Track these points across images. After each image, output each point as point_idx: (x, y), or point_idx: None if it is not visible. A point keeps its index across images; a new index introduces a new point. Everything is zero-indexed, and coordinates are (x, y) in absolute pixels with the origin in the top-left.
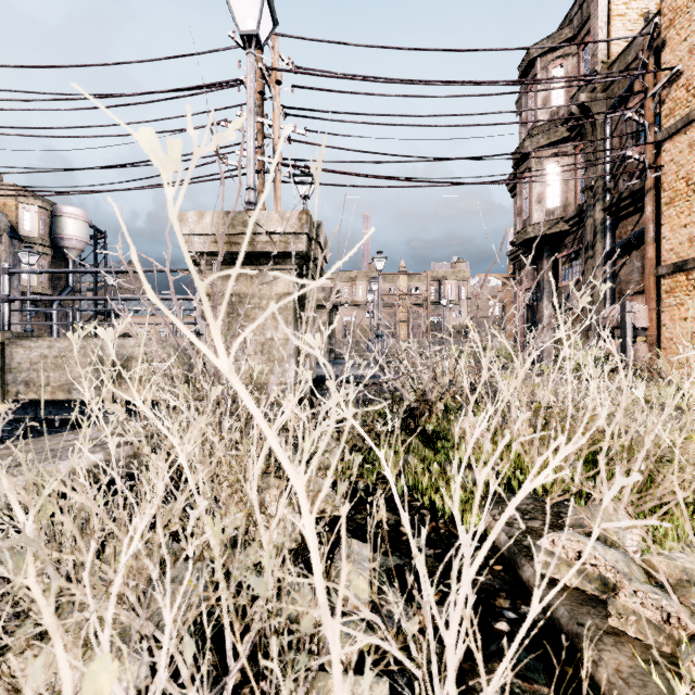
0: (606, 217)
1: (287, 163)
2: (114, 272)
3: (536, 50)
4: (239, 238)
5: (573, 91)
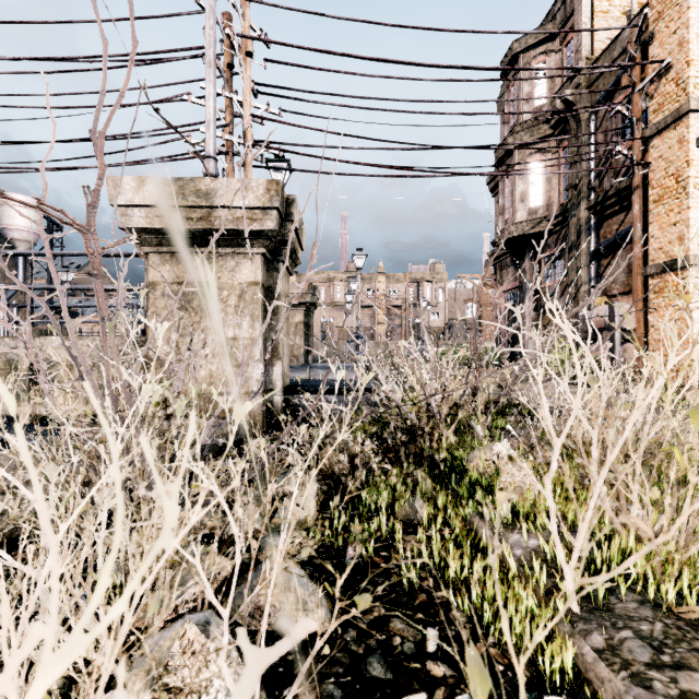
0: (591, 216)
1: (258, 143)
2: (35, 254)
3: (520, 45)
4: (191, 212)
5: (556, 88)
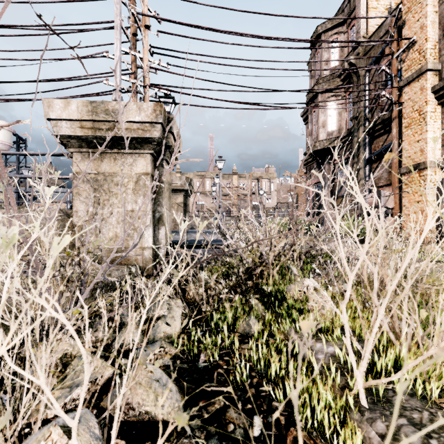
0: (366, 137)
1: (153, 85)
2: None
3: (321, 28)
4: (102, 124)
5: (344, 56)
